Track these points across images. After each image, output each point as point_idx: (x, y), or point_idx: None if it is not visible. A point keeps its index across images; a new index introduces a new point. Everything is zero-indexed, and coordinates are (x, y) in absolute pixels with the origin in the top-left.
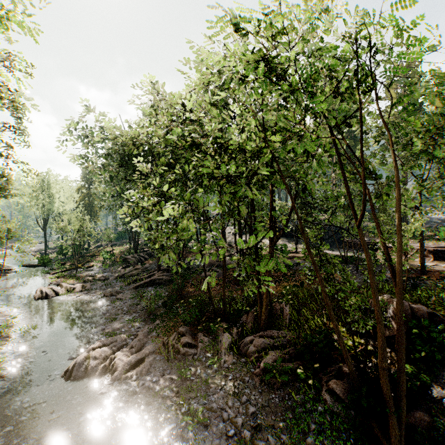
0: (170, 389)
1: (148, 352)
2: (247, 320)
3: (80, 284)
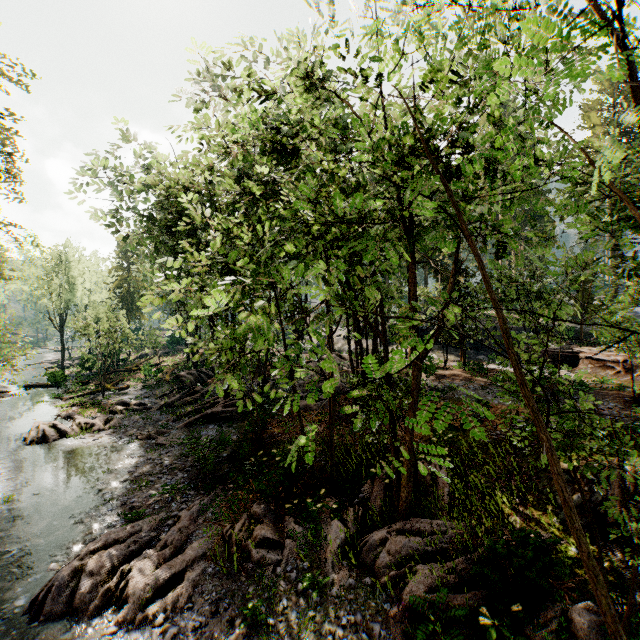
0: None
1: (193, 558)
2: (373, 492)
3: (102, 417)
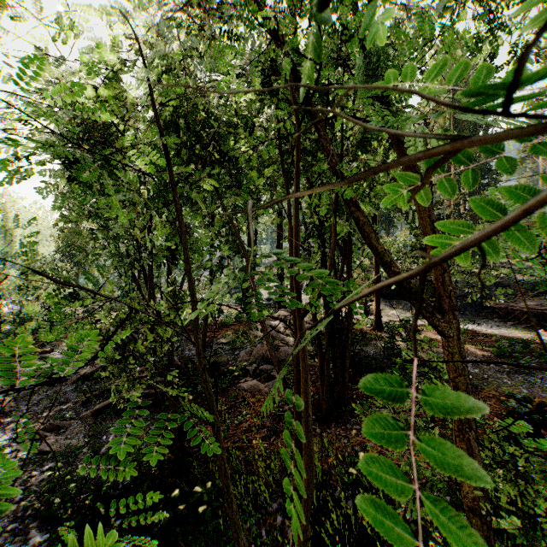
0: None
1: None
2: None
3: None
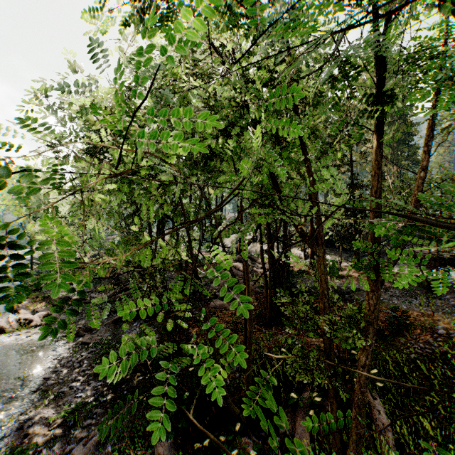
0: None
1: None
2: (296, 427)
3: (43, 312)
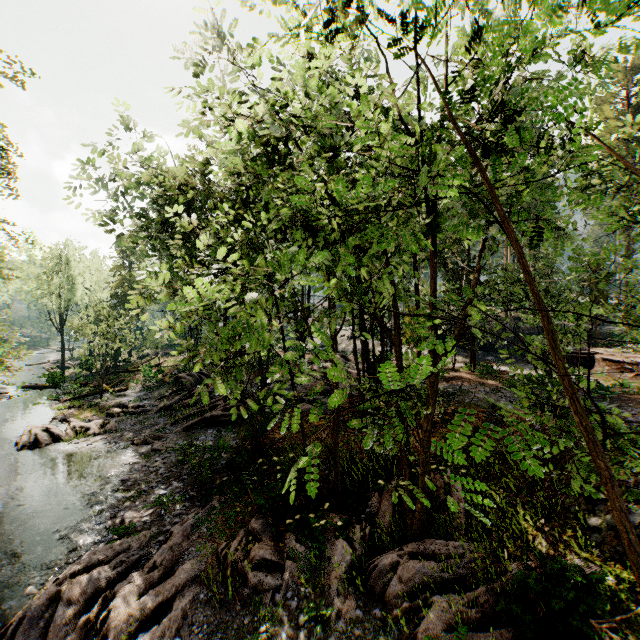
0: None
1: (183, 582)
2: (381, 507)
3: (98, 420)
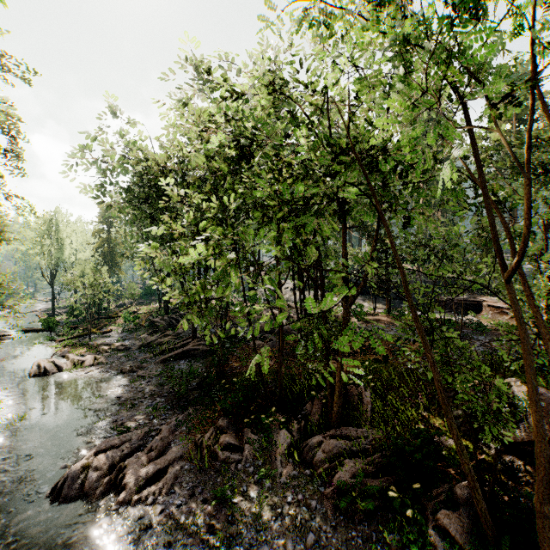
0: (201, 518)
1: (173, 458)
2: (313, 410)
3: (91, 355)
